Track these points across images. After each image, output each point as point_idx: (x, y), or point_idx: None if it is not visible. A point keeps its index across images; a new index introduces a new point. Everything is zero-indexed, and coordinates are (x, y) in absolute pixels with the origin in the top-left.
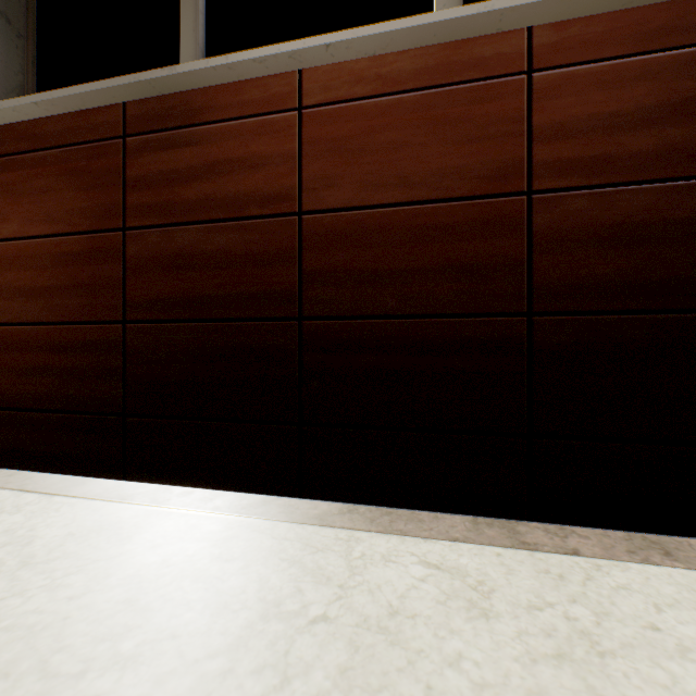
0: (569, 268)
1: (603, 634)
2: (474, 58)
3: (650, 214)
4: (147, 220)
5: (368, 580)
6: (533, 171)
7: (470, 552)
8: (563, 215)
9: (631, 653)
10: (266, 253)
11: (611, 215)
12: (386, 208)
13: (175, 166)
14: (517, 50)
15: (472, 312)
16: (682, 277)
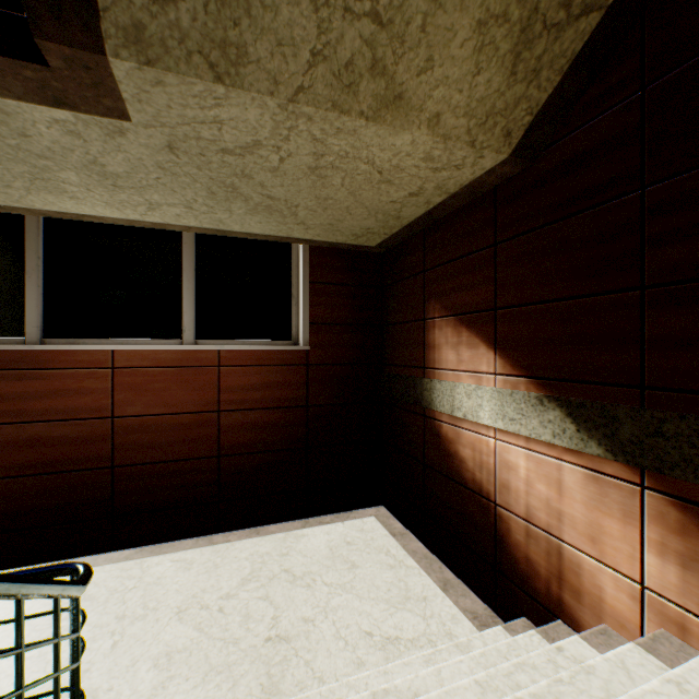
0: (233, 438)
1: (221, 563)
2: (198, 357)
3: (259, 420)
4: (4, 419)
5: (150, 572)
6: (221, 403)
7: (191, 552)
8: (232, 420)
9: (226, 565)
10: (93, 436)
11: (247, 420)
12: (159, 415)
13: (28, 390)
14: (215, 357)
15: (197, 457)
16: (268, 440)
